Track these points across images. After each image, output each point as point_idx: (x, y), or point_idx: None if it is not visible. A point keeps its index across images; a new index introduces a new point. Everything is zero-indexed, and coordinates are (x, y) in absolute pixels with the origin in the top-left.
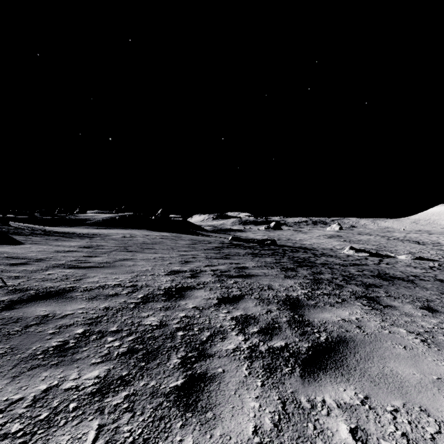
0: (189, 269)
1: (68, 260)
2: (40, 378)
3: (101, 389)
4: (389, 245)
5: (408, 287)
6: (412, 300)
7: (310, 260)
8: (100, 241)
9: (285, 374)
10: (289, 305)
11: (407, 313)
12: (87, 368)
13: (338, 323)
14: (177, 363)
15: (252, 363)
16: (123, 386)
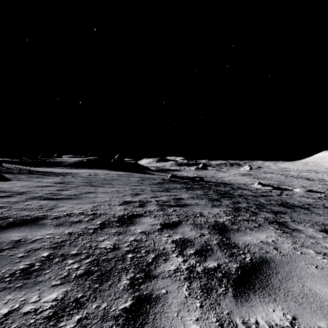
0: (138, 200)
1: (44, 193)
2: (3, 301)
3: (57, 312)
4: (287, 181)
5: (306, 213)
6: (312, 224)
7: (230, 192)
8: (71, 178)
9: (220, 294)
10: (218, 229)
11: (311, 235)
12: (47, 290)
13: (259, 245)
14: (126, 284)
15: (191, 284)
16: (77, 309)
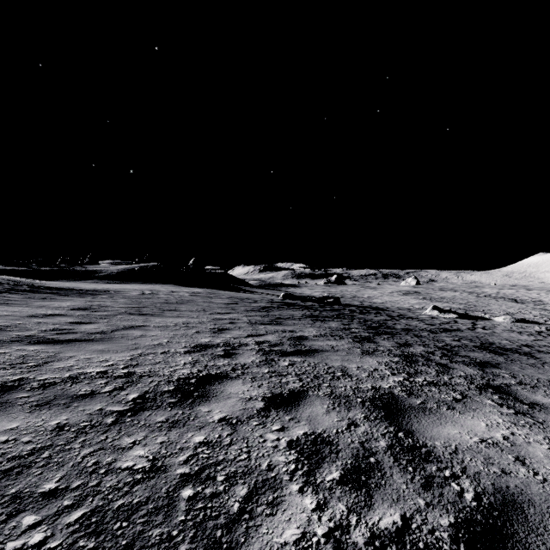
0: (224, 342)
1: (42, 329)
2: None
3: None
4: (480, 303)
5: (534, 365)
6: None
7: (388, 325)
8: (107, 299)
9: None
10: (383, 409)
11: None
12: None
13: (480, 451)
14: None
15: None
16: None
